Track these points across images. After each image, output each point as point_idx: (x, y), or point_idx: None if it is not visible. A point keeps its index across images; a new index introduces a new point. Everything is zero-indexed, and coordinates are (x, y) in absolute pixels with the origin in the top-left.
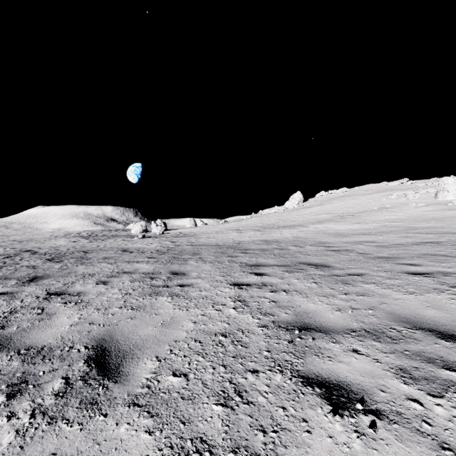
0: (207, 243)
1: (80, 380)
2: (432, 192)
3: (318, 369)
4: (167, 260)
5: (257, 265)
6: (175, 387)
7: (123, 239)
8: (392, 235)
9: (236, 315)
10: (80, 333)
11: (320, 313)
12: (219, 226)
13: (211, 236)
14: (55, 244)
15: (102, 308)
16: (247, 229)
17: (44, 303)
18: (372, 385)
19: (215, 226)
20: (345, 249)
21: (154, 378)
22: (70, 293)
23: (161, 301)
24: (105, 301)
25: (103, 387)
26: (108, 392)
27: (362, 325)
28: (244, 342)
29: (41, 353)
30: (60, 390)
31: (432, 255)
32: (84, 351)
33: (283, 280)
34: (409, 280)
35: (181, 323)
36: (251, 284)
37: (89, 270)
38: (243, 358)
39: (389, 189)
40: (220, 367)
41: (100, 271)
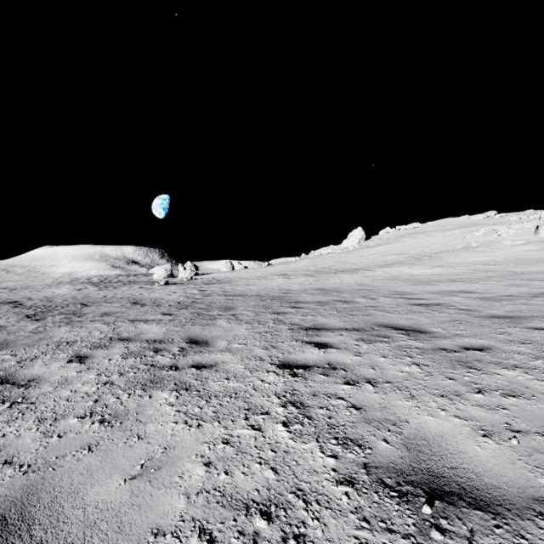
0: (245, 292)
1: None
2: (530, 227)
3: None
4: (188, 318)
5: (316, 328)
6: None
7: (141, 287)
8: (493, 282)
9: (289, 445)
10: None
11: (455, 444)
12: (262, 270)
13: (252, 282)
14: (52, 293)
15: (50, 419)
16: (297, 274)
17: None
18: None
19: (256, 270)
20: (436, 302)
21: None
22: (15, 381)
23: (157, 402)
24: (62, 401)
25: None
26: None
27: None
28: (311, 542)
29: None
30: None
31: None
32: None
33: (361, 358)
34: None
35: (180, 467)
36: (310, 366)
37: (71, 334)
38: None
39: (473, 223)
40: None
41: (87, 336)
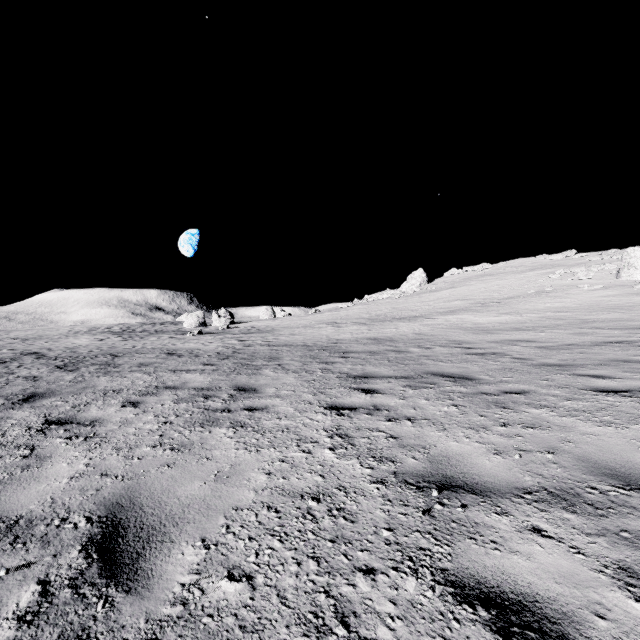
0: (291, 342)
1: (67, 586)
2: (612, 269)
3: (479, 567)
4: (232, 368)
5: (364, 376)
6: (231, 603)
7: (171, 337)
8: (559, 331)
9: (334, 462)
10: (82, 493)
11: (470, 459)
12: (308, 318)
13: (297, 332)
14: (73, 344)
15: (125, 448)
16: (348, 322)
17: (37, 438)
18: (579, 602)
19: (302, 318)
20: (493, 351)
21: (195, 584)
22: (79, 422)
23: (217, 436)
24: (130, 435)
25: (105, 603)
26: (112, 615)
27: (540, 480)
28: (348, 511)
29: (13, 530)
30: (30, 609)
31: (626, 361)
32: (84, 527)
33: (405, 401)
34: (600, 402)
35: (246, 475)
36: (356, 408)
37: (115, 383)
38: (348, 544)
39: (549, 265)
40: (309, 561)
41: (131, 385)
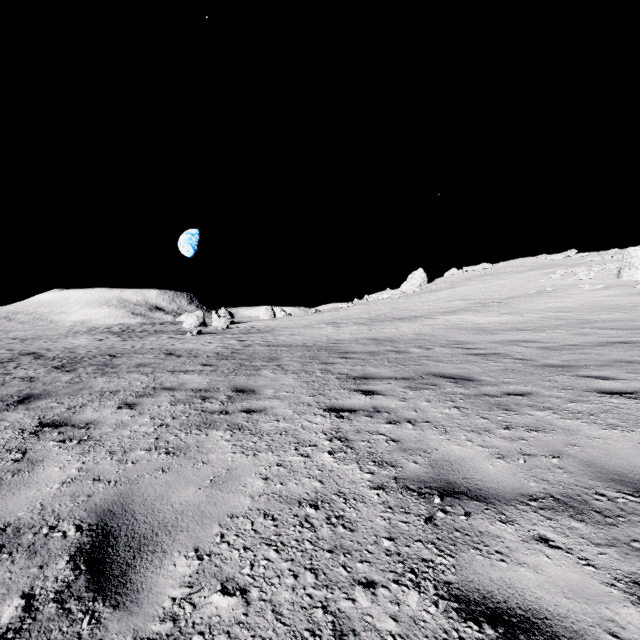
0: (290, 342)
1: (52, 600)
2: (613, 269)
3: (484, 580)
4: (230, 369)
5: (364, 377)
6: (223, 620)
7: (170, 337)
8: (560, 331)
9: (333, 466)
10: (73, 499)
11: (473, 463)
12: (308, 318)
13: (297, 332)
14: (71, 344)
15: (120, 451)
16: (348, 322)
17: (30, 441)
18: (591, 619)
19: (302, 318)
20: (495, 352)
21: (186, 598)
22: (74, 424)
23: (214, 439)
24: (125, 438)
25: (91, 620)
26: (98, 632)
27: (545, 486)
28: (347, 519)
29: None
30: (12, 626)
31: (629, 362)
32: (73, 536)
33: (405, 403)
34: (604, 404)
35: (243, 481)
36: (356, 410)
37: (112, 384)
38: (347, 554)
39: (550, 264)
40: (307, 573)
41: (128, 386)
